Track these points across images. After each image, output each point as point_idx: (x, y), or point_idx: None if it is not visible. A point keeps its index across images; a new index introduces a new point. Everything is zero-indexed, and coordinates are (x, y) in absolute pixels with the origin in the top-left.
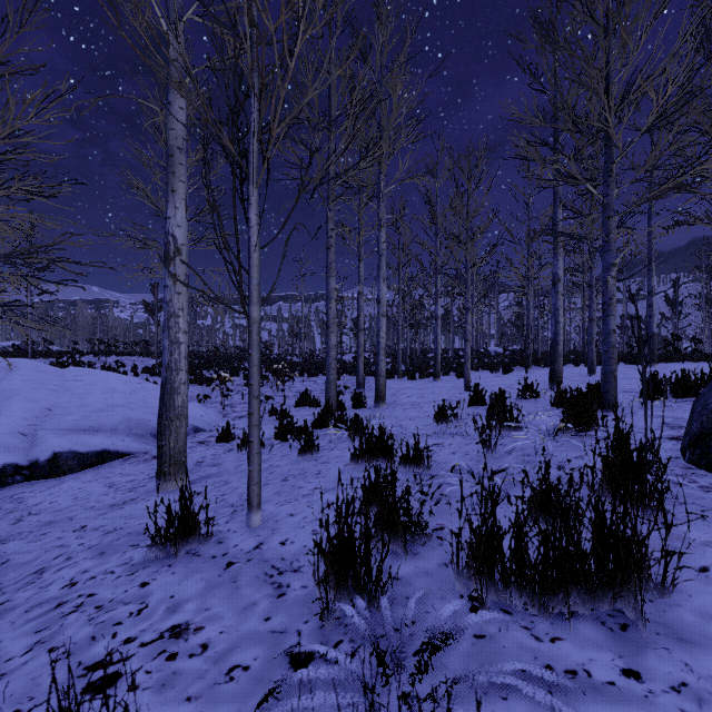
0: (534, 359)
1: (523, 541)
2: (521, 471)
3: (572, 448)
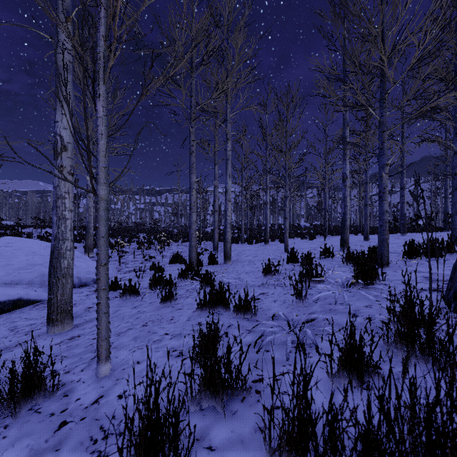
0: (329, 231)
1: (339, 436)
2: (325, 318)
3: (362, 298)
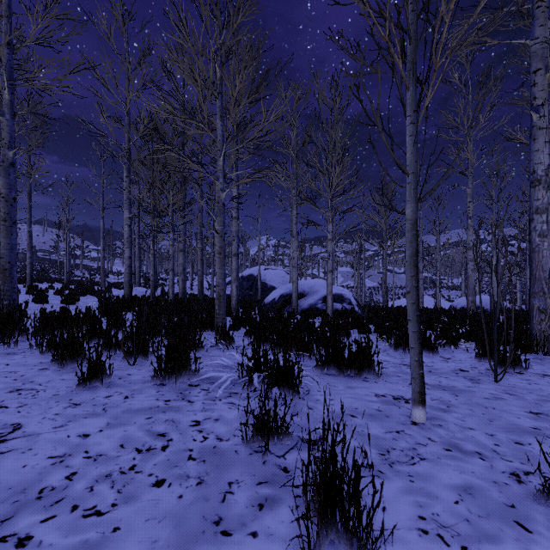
0: None
1: None
2: None
3: None
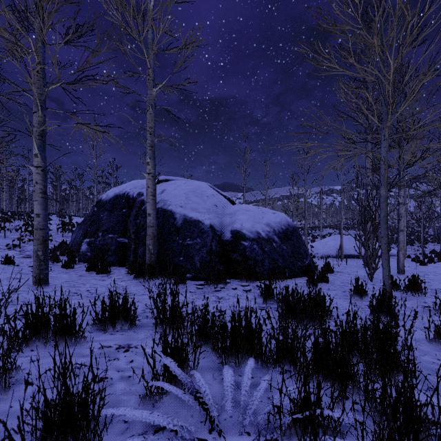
0: None
1: None
2: None
3: None
